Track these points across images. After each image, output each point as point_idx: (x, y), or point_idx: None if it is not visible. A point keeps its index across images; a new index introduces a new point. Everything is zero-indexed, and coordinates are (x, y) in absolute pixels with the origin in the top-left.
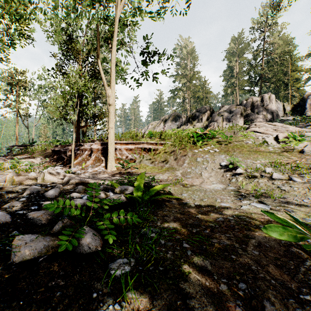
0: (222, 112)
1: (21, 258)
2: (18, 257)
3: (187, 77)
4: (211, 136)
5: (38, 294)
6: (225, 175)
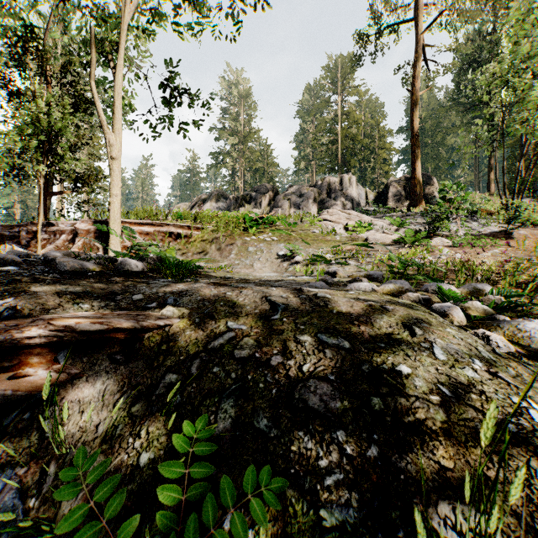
0: (290, 194)
1: (72, 268)
2: (69, 267)
3: (239, 134)
4: (269, 222)
5: (103, 281)
6: (282, 265)
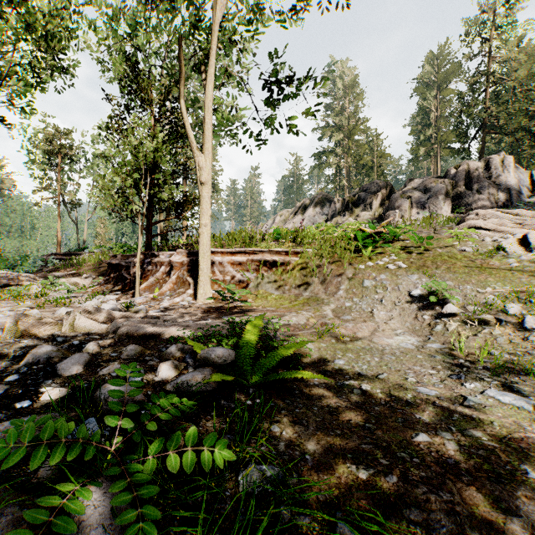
0: (410, 190)
1: None
2: None
3: (344, 129)
4: (391, 238)
5: None
6: (420, 317)
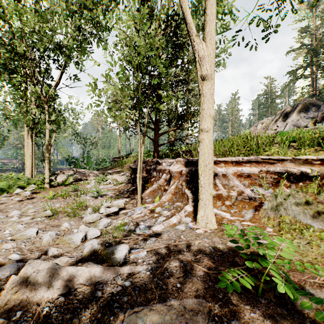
0: None
1: None
2: None
3: (323, 42)
4: None
5: None
6: None
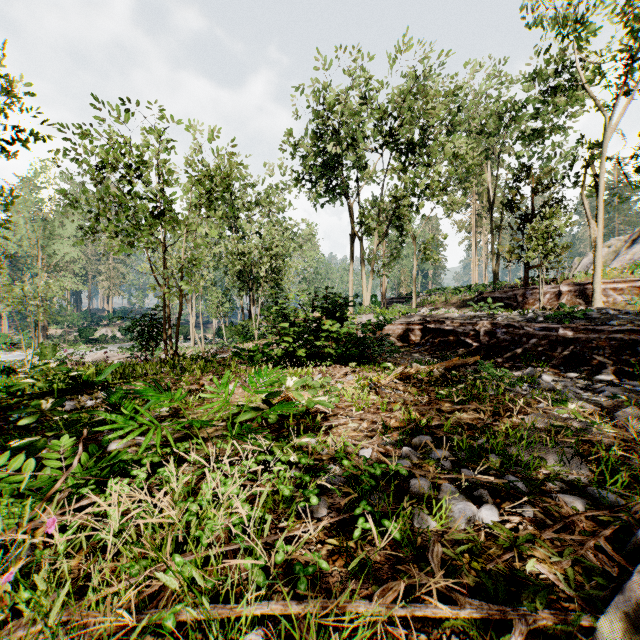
0: None
1: None
2: None
3: None
4: None
5: None
6: None
